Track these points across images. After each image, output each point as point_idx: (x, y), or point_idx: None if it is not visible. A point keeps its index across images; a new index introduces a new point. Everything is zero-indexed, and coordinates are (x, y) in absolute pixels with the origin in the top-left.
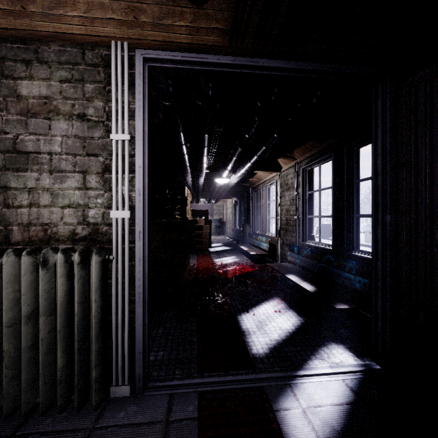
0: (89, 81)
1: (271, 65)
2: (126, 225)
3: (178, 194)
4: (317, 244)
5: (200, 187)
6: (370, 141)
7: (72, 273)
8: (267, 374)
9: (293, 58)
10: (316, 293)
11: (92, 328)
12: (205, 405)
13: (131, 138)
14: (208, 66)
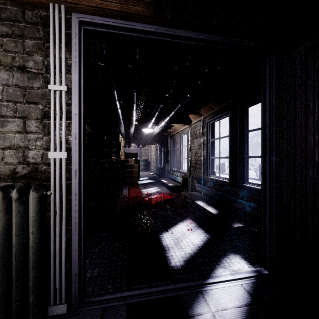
0: (29, 37)
1: (186, 35)
2: (64, 164)
3: (113, 140)
4: (217, 178)
5: (131, 135)
6: (256, 102)
7: (11, 208)
8: (184, 284)
9: (203, 31)
10: (218, 215)
11: (30, 258)
12: (133, 316)
13: (67, 89)
14: (135, 33)
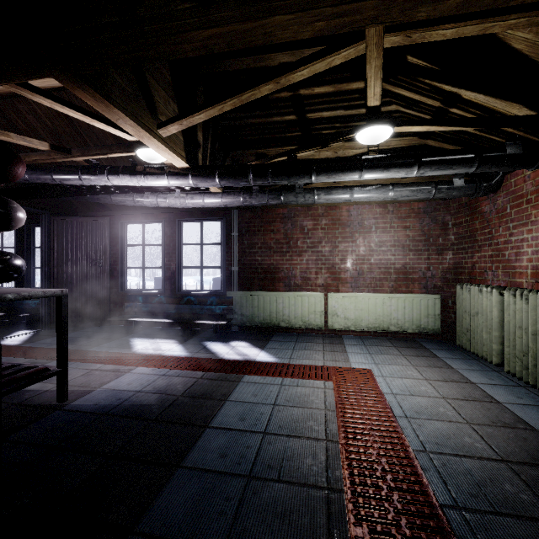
0: None
1: None
2: None
3: None
4: None
5: None
6: None
7: None
8: None
9: None
10: (6, 314)
11: None
12: None
13: None
14: None
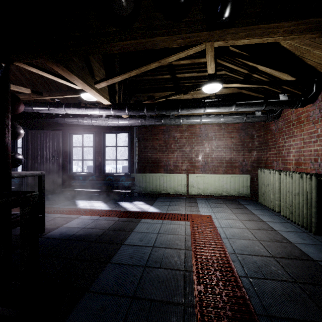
0: None
1: None
2: None
3: None
4: None
5: None
6: None
7: None
8: None
9: None
10: None
11: None
12: None
13: None
14: None
